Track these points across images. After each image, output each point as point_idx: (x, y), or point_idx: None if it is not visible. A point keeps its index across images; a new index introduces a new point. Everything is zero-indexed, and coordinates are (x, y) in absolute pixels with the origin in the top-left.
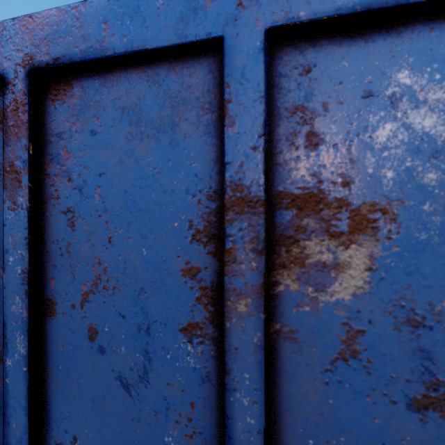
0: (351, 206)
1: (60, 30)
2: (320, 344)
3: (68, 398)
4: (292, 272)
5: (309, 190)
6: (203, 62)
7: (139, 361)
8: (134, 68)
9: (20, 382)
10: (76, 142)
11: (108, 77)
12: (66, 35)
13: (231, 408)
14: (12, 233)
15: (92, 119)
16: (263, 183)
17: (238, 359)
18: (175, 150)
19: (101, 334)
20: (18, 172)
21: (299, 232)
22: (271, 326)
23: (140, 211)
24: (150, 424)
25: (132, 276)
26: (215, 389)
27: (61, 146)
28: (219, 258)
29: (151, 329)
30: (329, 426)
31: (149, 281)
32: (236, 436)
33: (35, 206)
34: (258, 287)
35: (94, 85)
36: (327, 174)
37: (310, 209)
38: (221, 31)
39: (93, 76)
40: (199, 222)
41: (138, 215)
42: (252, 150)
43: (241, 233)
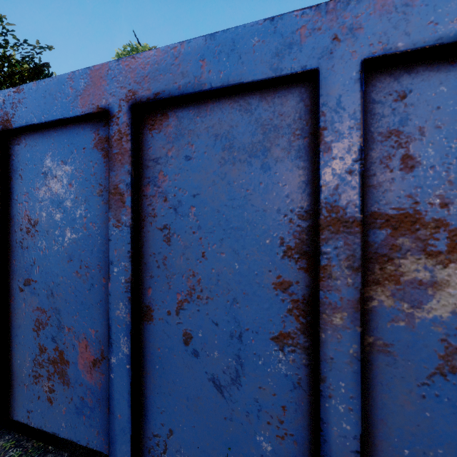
0: (450, 227)
1: (160, 68)
2: (416, 358)
3: (164, 395)
4: (386, 288)
5: (404, 211)
6: (294, 91)
7: (231, 365)
8: (227, 99)
9: (124, 378)
10: (172, 166)
11: (201, 108)
12: (166, 73)
13: (326, 413)
14: (116, 247)
15: (186, 145)
16: (359, 205)
17: (333, 368)
18: (267, 173)
19: (195, 339)
20: (122, 194)
21: (393, 251)
22: (364, 339)
23: (232, 229)
24: (242, 423)
25: (224, 287)
26: (307, 395)
27: (158, 170)
28: (310, 273)
29: (243, 337)
30: (425, 438)
31: (241, 293)
32: (331, 440)
33: (136, 223)
34: (354, 302)
35: (189, 115)
36: (424, 195)
37: (405, 229)
38: (316, 64)
39: (187, 107)
40: (291, 240)
41: (230, 233)
42: (347, 174)
43: (337, 251)
